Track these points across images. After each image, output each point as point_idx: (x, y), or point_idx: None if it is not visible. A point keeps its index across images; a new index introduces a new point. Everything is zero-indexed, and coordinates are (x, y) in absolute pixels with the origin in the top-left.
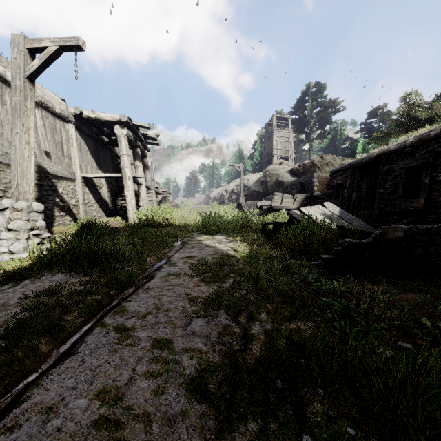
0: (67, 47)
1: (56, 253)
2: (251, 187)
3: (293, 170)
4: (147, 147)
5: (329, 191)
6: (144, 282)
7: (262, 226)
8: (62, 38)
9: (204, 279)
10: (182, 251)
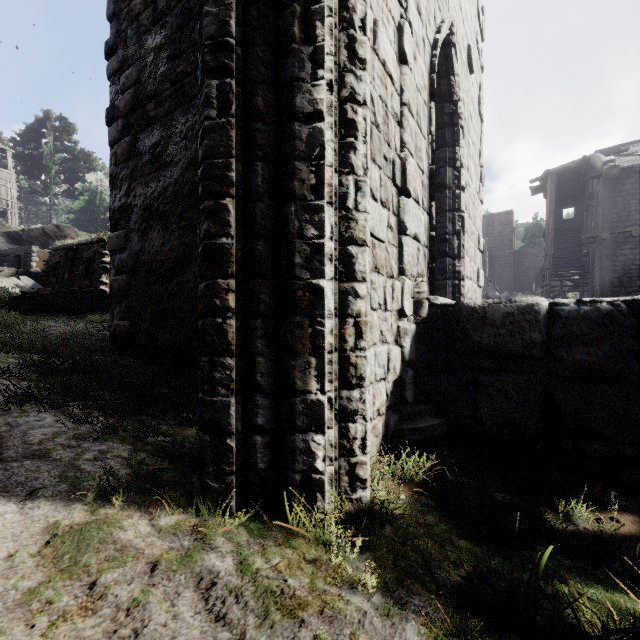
0: None
1: None
2: None
3: (11, 234)
4: None
5: (48, 268)
6: None
7: None
8: None
9: None
10: None
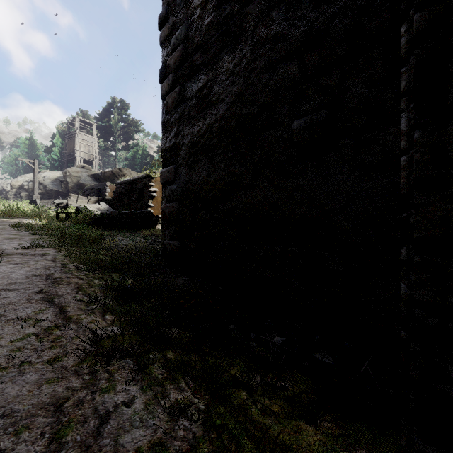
0: None
1: None
2: (49, 186)
3: (95, 175)
4: None
5: (115, 196)
6: None
7: (57, 214)
8: None
9: (22, 228)
10: None
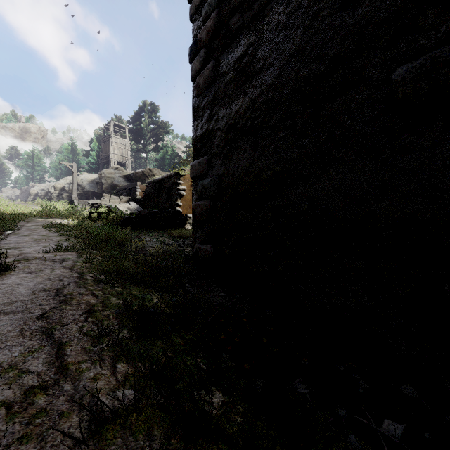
0: None
1: None
2: (86, 187)
3: (127, 176)
4: None
5: (145, 196)
6: (18, 230)
7: (89, 214)
8: None
9: (53, 228)
10: (31, 224)
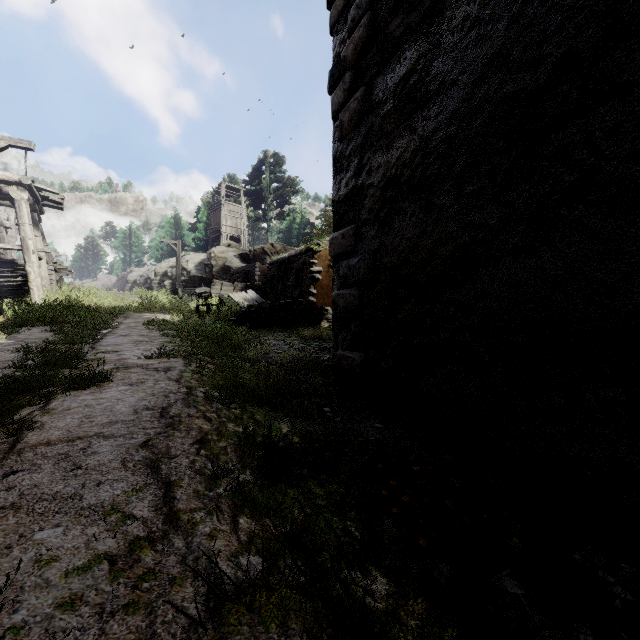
0: (17, 146)
1: (36, 313)
2: (192, 271)
3: (243, 255)
4: (42, 210)
5: (266, 281)
6: (115, 328)
7: (197, 307)
8: (12, 138)
9: (155, 326)
10: (129, 320)
